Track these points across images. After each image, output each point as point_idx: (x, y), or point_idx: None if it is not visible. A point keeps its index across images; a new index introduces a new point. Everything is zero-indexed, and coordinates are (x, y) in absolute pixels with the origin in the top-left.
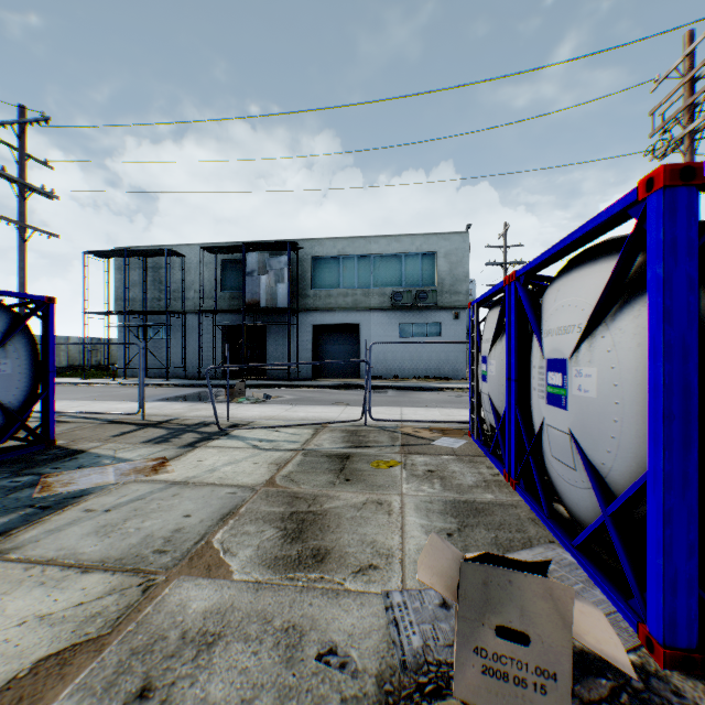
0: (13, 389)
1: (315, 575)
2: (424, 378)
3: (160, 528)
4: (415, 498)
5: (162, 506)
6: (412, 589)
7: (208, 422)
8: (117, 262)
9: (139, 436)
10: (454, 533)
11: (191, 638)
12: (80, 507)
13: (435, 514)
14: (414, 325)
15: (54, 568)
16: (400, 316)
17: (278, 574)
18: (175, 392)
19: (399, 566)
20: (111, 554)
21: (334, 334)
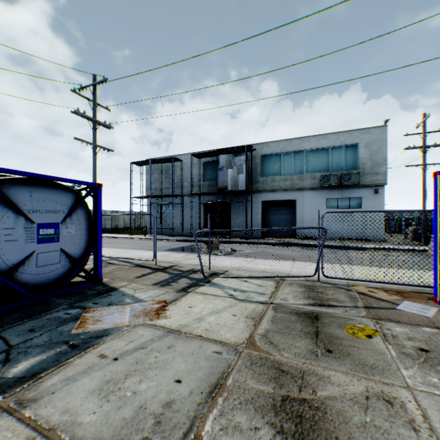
0: (76, 244)
1: None
2: (347, 239)
3: (152, 395)
4: (433, 399)
5: (158, 360)
6: None
7: (196, 269)
8: (146, 168)
9: (151, 279)
10: None
11: None
12: (97, 350)
13: None
14: (339, 199)
15: None
16: (327, 193)
17: None
18: (177, 245)
19: None
20: (102, 434)
21: (276, 207)
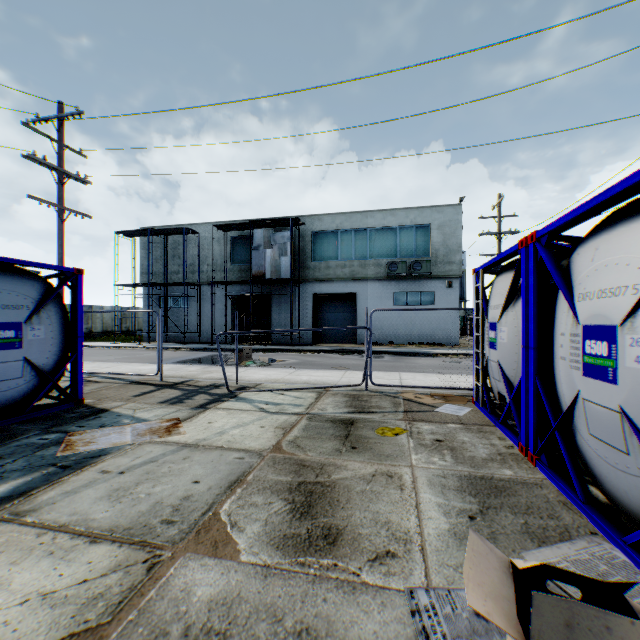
0: (46, 352)
1: (328, 561)
2: (418, 344)
3: (169, 494)
4: (427, 471)
5: (172, 469)
6: (439, 588)
7: (219, 384)
8: (142, 241)
9: (156, 397)
10: (476, 516)
11: (193, 636)
12: (97, 467)
13: (451, 492)
14: (408, 294)
15: (64, 536)
16: (395, 286)
17: (287, 557)
18: (191, 355)
19: (420, 555)
20: (120, 522)
21: (332, 302)
